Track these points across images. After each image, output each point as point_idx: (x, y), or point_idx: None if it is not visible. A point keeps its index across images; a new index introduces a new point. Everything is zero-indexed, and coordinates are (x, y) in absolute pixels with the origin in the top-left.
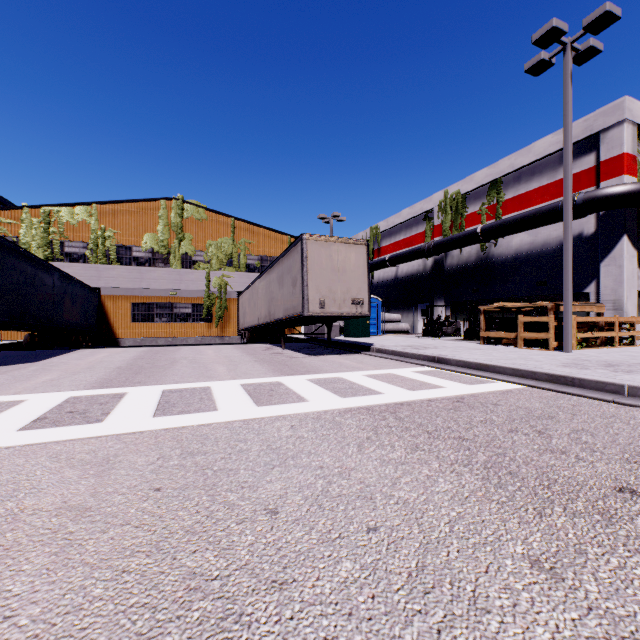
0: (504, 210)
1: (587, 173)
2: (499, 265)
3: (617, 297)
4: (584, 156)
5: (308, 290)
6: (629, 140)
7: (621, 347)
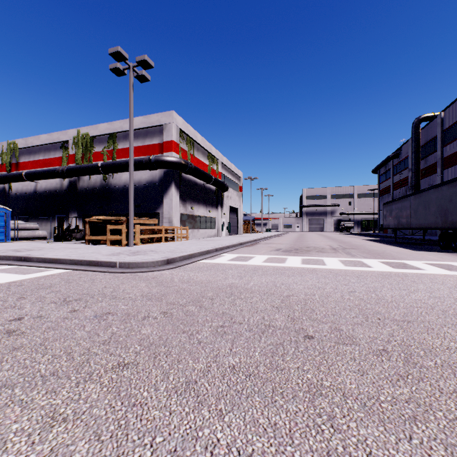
0: (118, 155)
1: (159, 146)
2: (115, 191)
3: (170, 216)
4: (158, 136)
5: None
6: (175, 134)
7: (166, 242)
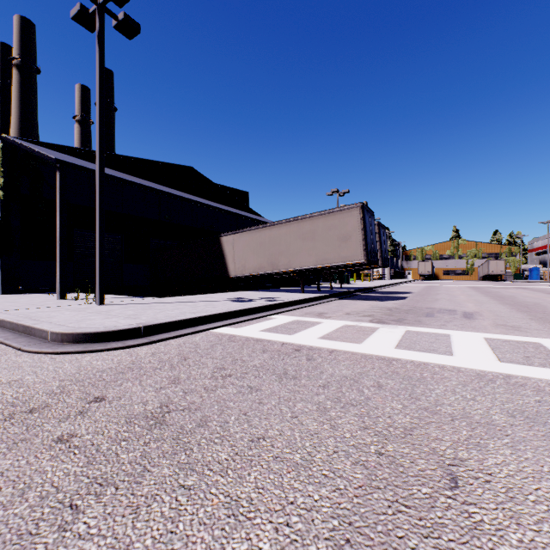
0: None
1: None
2: None
3: None
4: None
5: (489, 269)
6: None
7: None
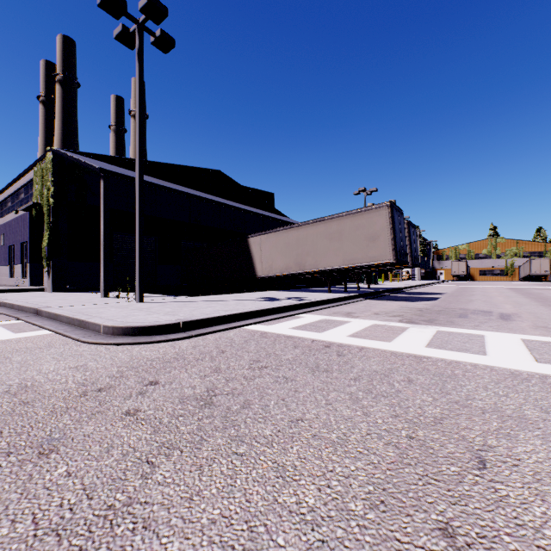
0: None
1: None
2: None
3: None
4: None
5: (531, 269)
6: None
7: None
